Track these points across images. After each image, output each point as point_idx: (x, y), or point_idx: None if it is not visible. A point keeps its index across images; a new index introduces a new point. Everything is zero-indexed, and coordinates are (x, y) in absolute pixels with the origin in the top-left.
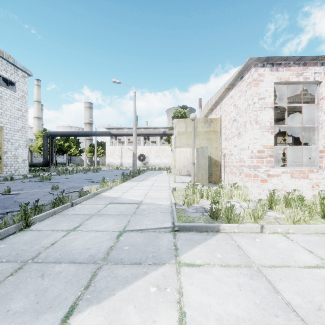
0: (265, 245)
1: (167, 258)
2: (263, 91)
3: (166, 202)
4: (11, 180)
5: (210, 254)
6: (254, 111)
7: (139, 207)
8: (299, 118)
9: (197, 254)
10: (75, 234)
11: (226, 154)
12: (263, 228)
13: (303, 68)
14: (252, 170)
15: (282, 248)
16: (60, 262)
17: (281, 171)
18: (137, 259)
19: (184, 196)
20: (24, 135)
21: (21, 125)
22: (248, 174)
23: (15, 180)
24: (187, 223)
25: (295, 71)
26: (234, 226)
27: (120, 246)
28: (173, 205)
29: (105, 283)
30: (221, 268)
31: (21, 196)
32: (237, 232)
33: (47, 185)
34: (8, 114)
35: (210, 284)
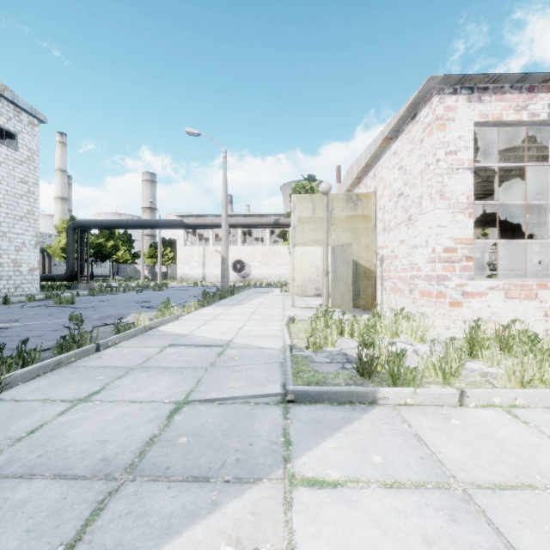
0: (472, 434)
1: (266, 465)
2: (455, 138)
3: (276, 343)
4: (6, 303)
5: (360, 455)
6: (437, 176)
7: (224, 353)
8: (514, 194)
9: (330, 455)
10: (86, 408)
11: (384, 257)
12: (465, 397)
13: (529, 96)
14: (434, 284)
15: (509, 441)
16: (32, 477)
17: (488, 287)
18: (201, 469)
19: (308, 333)
20: (31, 226)
21: (26, 209)
22: (426, 293)
23: (13, 303)
24: (313, 384)
25: (513, 102)
26: (407, 393)
27: (171, 436)
28: (288, 349)
29: (117, 534)
30: (384, 491)
31: (11, 332)
32: (412, 404)
33: (66, 312)
34: (3, 189)
35: (361, 537)
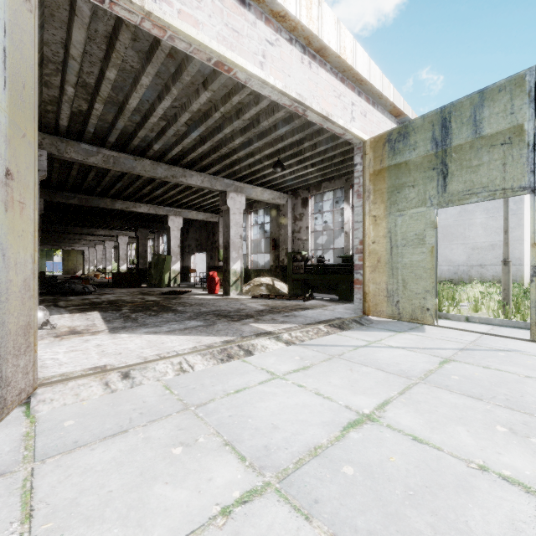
0: None
1: None
2: None
3: None
4: None
5: None
6: None
7: None
8: (197, 178)
9: None
10: None
11: None
12: None
13: None
14: None
15: None
16: None
17: None
18: None
19: None
20: None
21: None
22: None
23: None
24: None
25: None
26: None
27: None
28: None
29: None
30: None
31: None
32: None
33: None
34: None
35: None
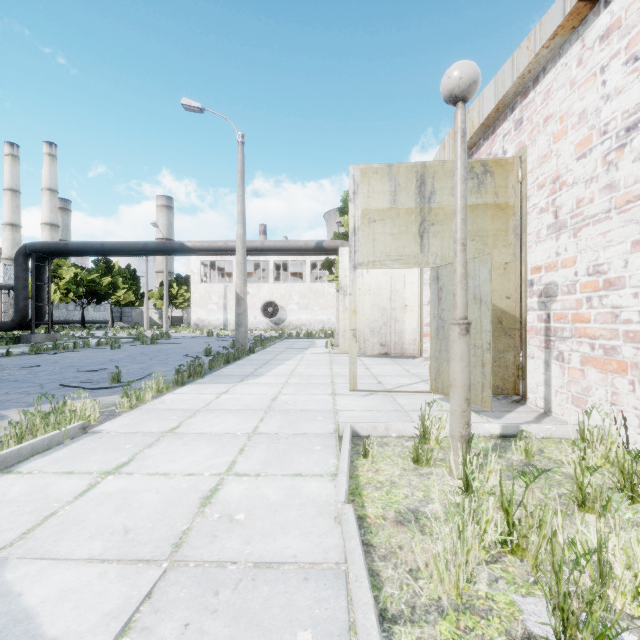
0: None
1: None
2: None
3: None
4: None
5: None
6: None
7: None
8: None
9: None
10: None
11: (560, 287)
12: None
13: None
14: None
15: None
16: None
17: None
18: None
19: (454, 583)
20: None
21: None
22: None
23: None
24: None
25: None
26: None
27: None
28: None
29: None
30: None
31: None
32: None
33: None
34: None
35: None
